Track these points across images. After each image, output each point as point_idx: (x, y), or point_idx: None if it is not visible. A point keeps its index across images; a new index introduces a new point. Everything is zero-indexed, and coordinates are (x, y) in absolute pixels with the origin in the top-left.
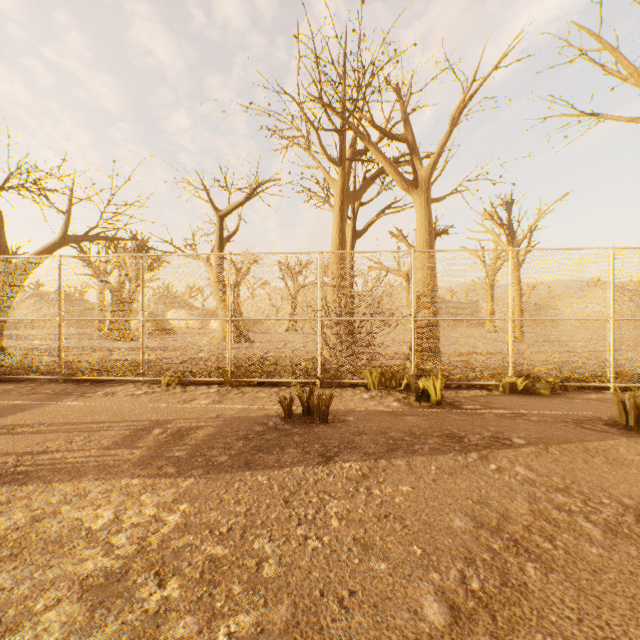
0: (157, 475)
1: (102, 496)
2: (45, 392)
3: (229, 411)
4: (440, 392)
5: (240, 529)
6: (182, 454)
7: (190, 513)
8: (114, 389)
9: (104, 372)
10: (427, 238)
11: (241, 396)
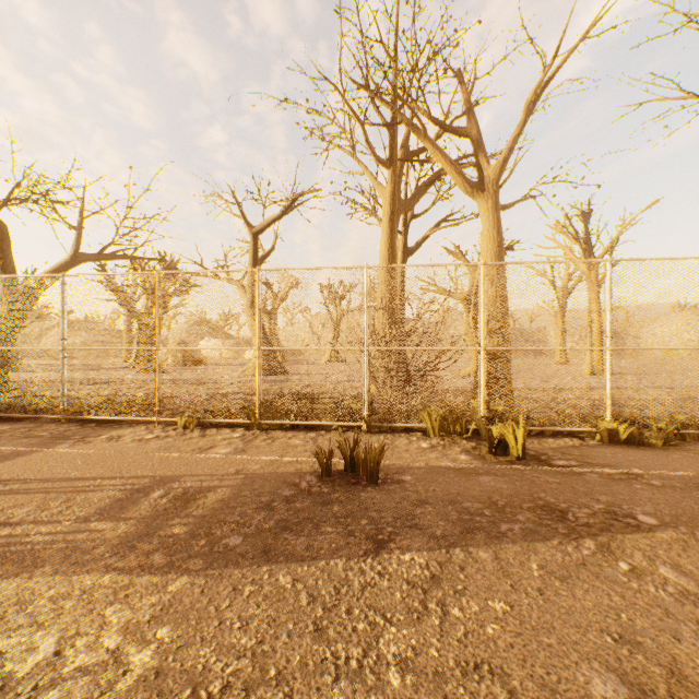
0: (139, 568)
1: (51, 607)
2: (41, 435)
3: (252, 464)
4: (522, 443)
5: (241, 688)
6: (181, 532)
7: (169, 648)
8: (121, 432)
9: (112, 411)
10: (496, 251)
11: (270, 443)
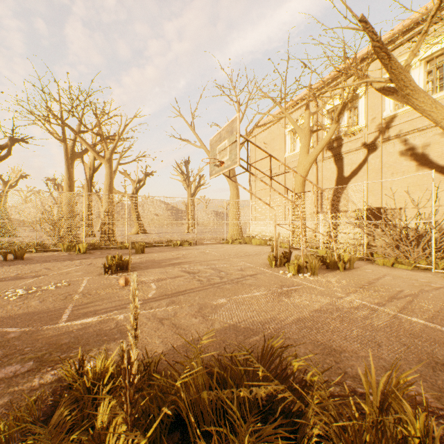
0: None
1: None
2: None
3: None
4: (85, 249)
5: None
6: None
7: None
8: None
9: None
10: (109, 184)
11: None
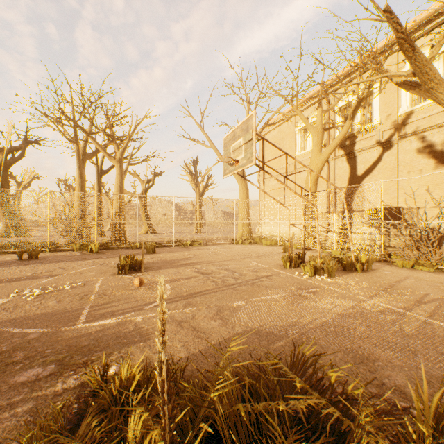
0: None
1: None
2: None
3: None
4: (97, 248)
5: None
6: None
7: None
8: None
9: None
10: (120, 184)
11: (0, 257)
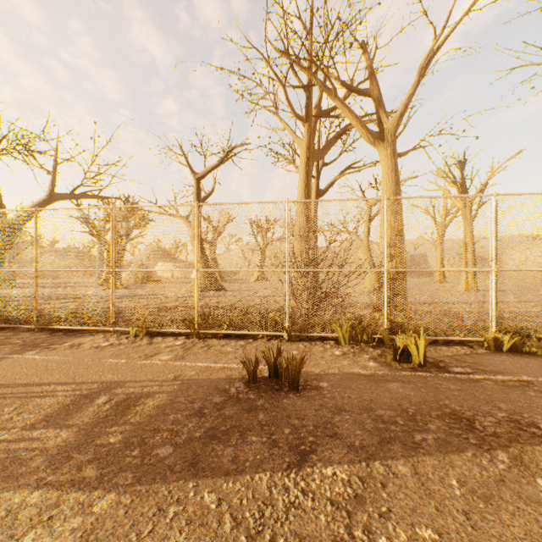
0: (69, 483)
1: None
2: (15, 342)
3: (189, 371)
4: (423, 352)
5: None
6: (116, 441)
7: None
8: (82, 340)
9: (76, 322)
10: (394, 189)
11: (205, 350)
